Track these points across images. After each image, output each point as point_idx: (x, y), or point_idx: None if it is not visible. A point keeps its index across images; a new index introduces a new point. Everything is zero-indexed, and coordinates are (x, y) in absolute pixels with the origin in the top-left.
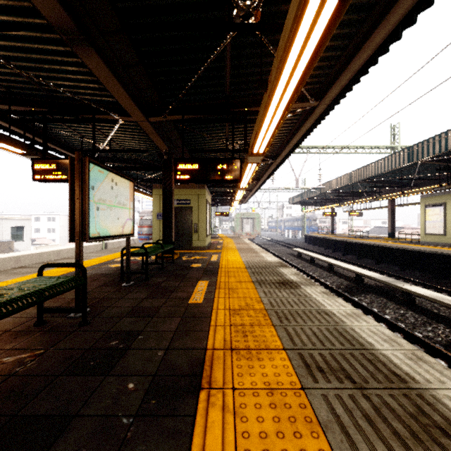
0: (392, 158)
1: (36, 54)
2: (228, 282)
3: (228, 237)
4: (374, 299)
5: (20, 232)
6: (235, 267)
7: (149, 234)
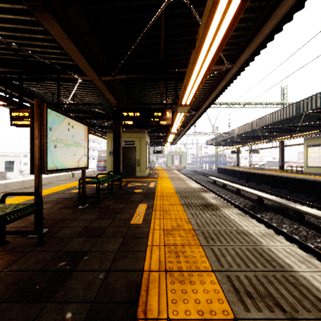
0: (284, 110)
1: (10, 24)
2: (162, 204)
3: (162, 169)
4: (273, 216)
5: (11, 165)
6: (168, 192)
7: (105, 166)
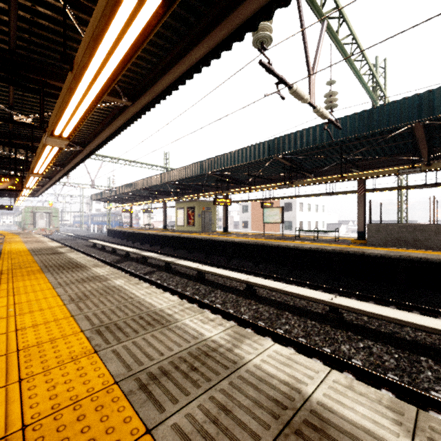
0: (154, 178)
1: None
2: (11, 256)
3: (13, 233)
4: (128, 263)
5: None
6: (19, 251)
7: None
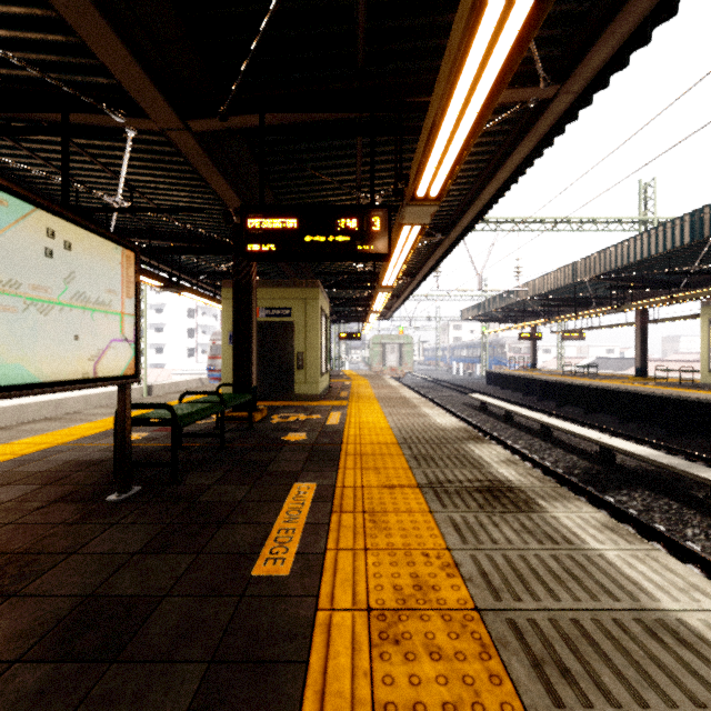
0: (659, 233)
1: None
2: (362, 487)
3: (360, 376)
4: (651, 501)
5: None
6: (376, 442)
7: None
